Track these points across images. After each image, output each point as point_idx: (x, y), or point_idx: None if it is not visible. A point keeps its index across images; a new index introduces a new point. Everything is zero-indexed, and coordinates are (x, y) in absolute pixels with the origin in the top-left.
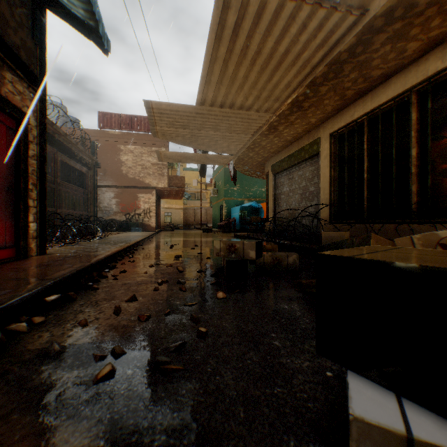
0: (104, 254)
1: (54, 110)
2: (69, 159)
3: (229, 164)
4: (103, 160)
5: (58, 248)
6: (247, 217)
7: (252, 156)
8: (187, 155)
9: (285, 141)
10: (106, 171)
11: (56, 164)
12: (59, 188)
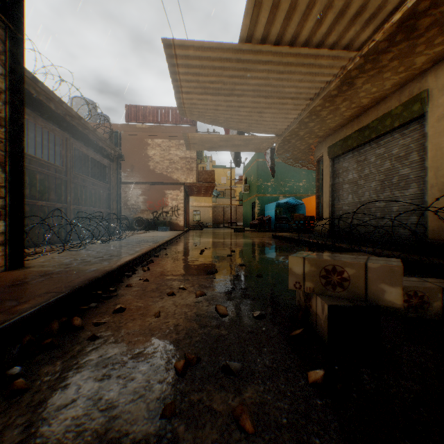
0: (101, 270)
1: (84, 106)
2: (86, 148)
3: (265, 154)
4: (130, 156)
5: (54, 256)
6: (283, 215)
7: (302, 135)
8: (220, 138)
9: (356, 107)
10: (133, 167)
11: (68, 152)
12: (73, 181)
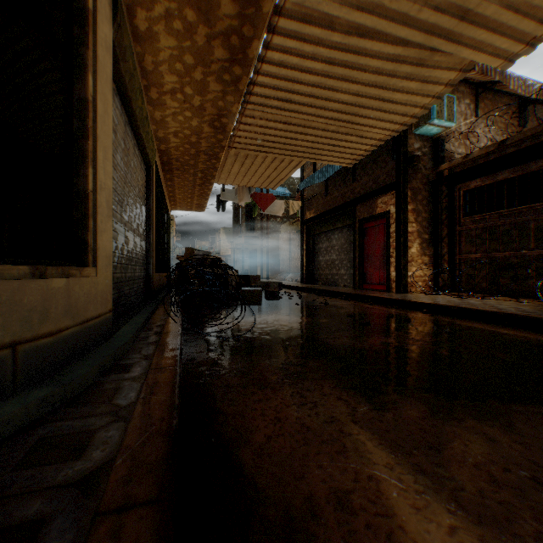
0: (361, 294)
1: None
2: None
3: None
4: None
5: (438, 296)
6: None
7: None
8: (473, 11)
9: (170, 91)
10: None
11: None
12: None
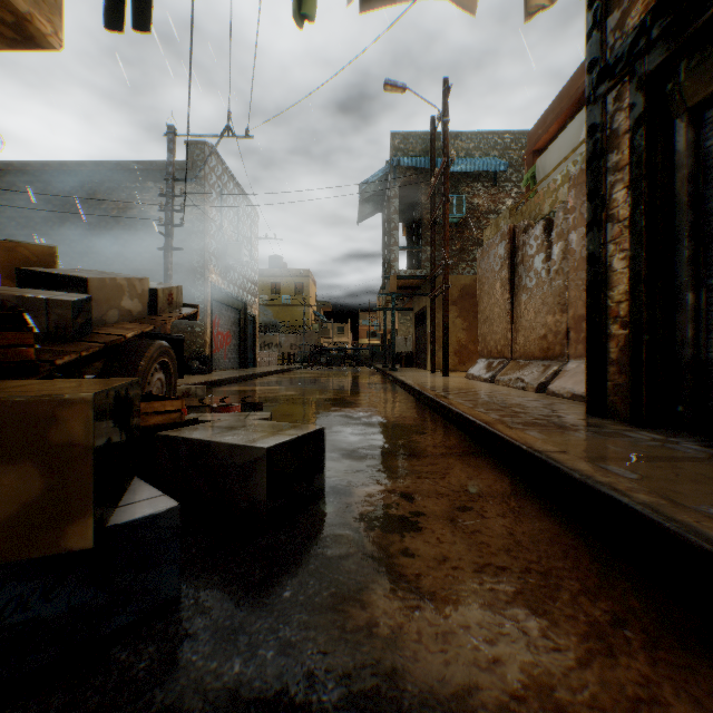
0: None
1: None
2: None
3: None
4: None
5: None
6: None
7: None
8: None
9: None
10: None
11: None
12: None
